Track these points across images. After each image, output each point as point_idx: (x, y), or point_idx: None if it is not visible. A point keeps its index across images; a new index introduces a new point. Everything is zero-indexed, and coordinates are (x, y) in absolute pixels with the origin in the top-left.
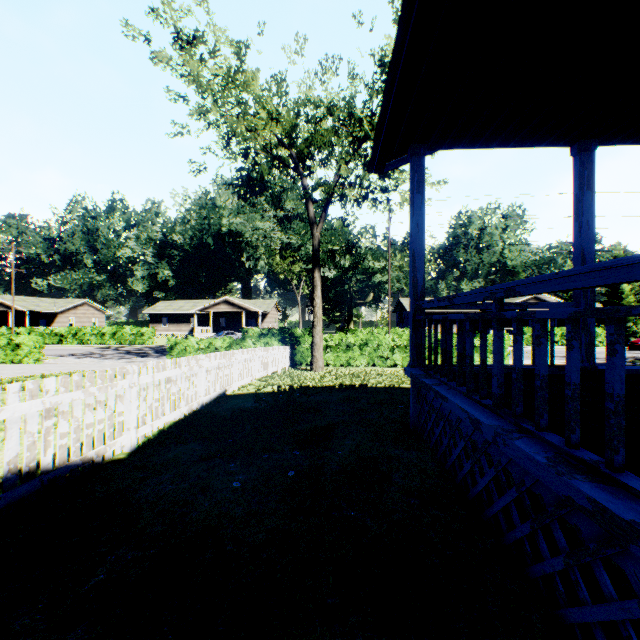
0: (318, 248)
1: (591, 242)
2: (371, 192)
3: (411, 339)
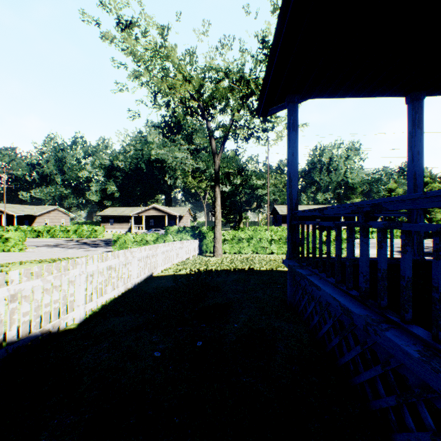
0: (218, 171)
1: (421, 167)
2: (255, 132)
3: (288, 238)
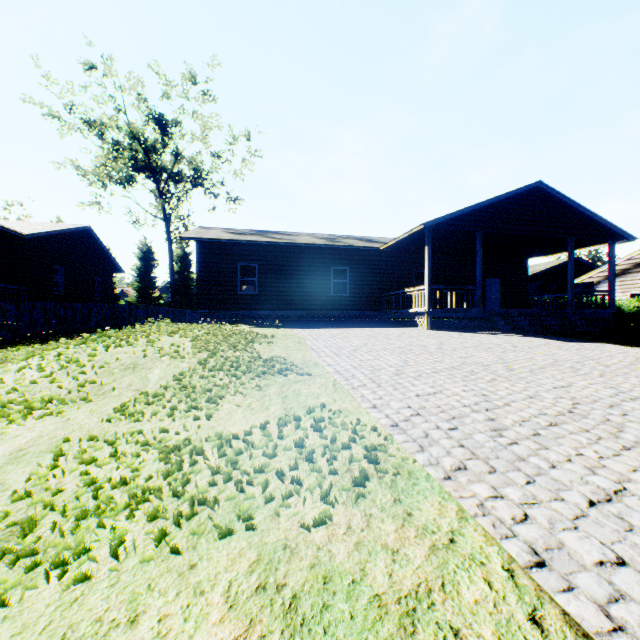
0: None
1: None
2: None
3: None
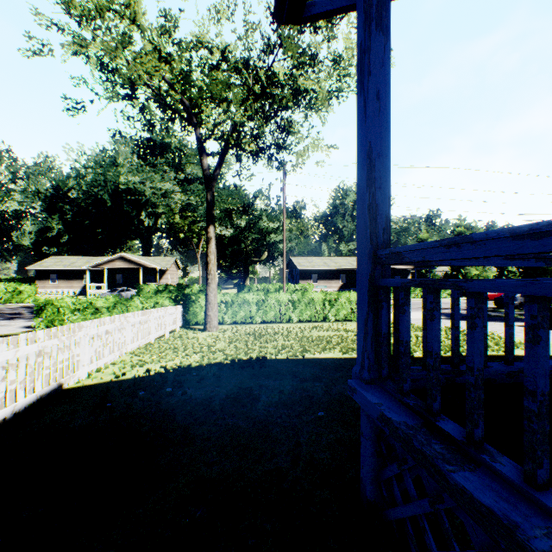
0: (213, 202)
1: None
2: (267, 147)
3: (364, 325)
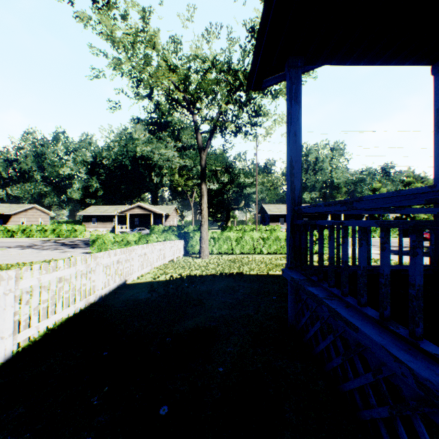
0: (205, 167)
1: None
2: (244, 126)
3: (289, 242)
